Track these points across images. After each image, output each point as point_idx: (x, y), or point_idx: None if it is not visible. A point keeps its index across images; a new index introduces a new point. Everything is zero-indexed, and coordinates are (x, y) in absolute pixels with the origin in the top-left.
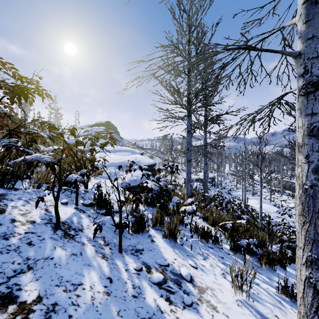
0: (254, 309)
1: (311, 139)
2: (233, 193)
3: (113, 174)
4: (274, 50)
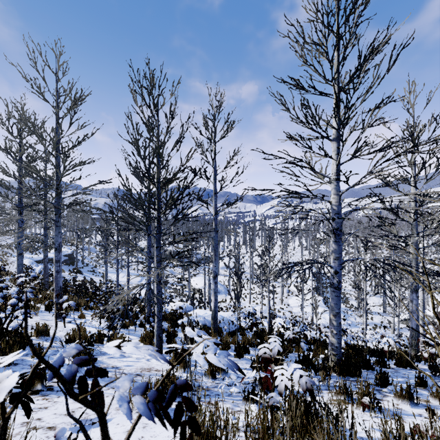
0: (40, 318)
1: (55, 263)
2: (98, 269)
3: None
4: (46, 236)
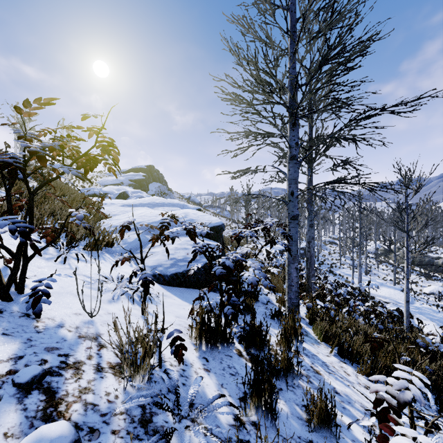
0: None
1: None
2: (336, 271)
3: (138, 245)
4: None
